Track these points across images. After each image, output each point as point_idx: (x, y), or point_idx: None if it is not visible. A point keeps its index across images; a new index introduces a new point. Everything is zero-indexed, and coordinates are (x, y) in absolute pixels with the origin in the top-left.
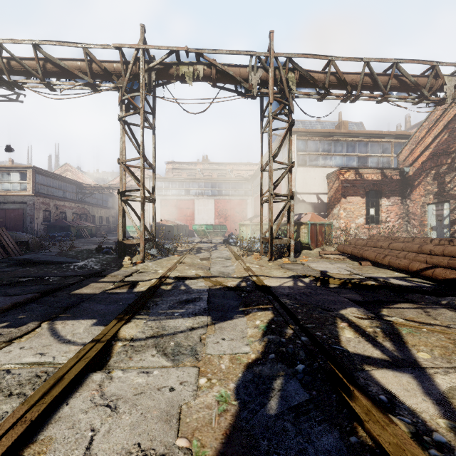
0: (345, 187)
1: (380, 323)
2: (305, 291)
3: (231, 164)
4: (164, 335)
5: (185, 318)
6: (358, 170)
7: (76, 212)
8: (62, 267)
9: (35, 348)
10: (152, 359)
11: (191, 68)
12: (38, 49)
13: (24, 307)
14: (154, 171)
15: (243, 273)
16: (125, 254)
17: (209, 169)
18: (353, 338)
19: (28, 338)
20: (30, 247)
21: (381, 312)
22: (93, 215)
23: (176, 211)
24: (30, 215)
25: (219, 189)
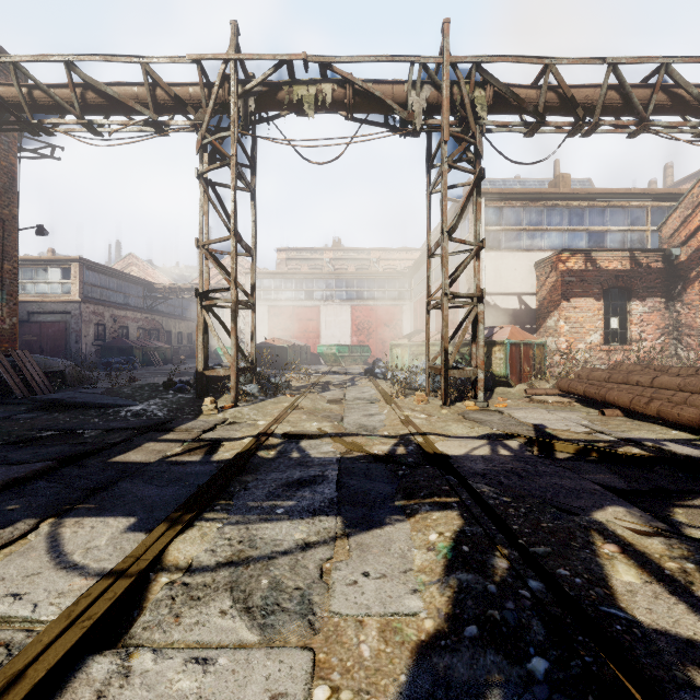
0: (567, 282)
1: (690, 549)
2: (515, 467)
3: (377, 250)
4: (251, 561)
5: (295, 520)
6: (591, 254)
7: (143, 327)
8: (108, 413)
9: (10, 579)
10: (221, 622)
11: (312, 88)
12: (72, 69)
13: (24, 487)
14: (253, 259)
15: (399, 429)
16: (208, 392)
17: (343, 258)
18: (638, 584)
19: (7, 553)
20: (68, 380)
21: (673, 516)
22: (169, 331)
23: (292, 325)
24: (75, 331)
25: (358, 289)
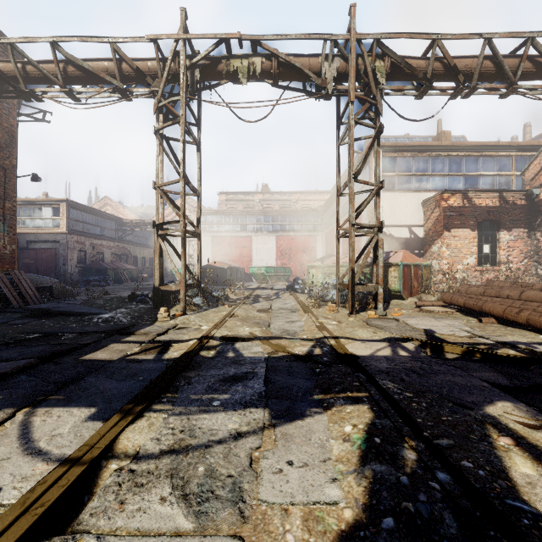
0: (448, 216)
1: None
2: (413, 366)
3: (296, 193)
4: (190, 449)
5: (229, 411)
6: (467, 194)
7: (115, 253)
8: (83, 320)
9: None
10: (160, 509)
11: (245, 61)
12: (56, 48)
13: (8, 381)
14: (199, 198)
15: (315, 334)
16: (163, 303)
17: (270, 199)
18: (535, 476)
19: None
20: (55, 294)
21: None
22: (135, 256)
23: (230, 251)
24: (63, 256)
25: (281, 223)
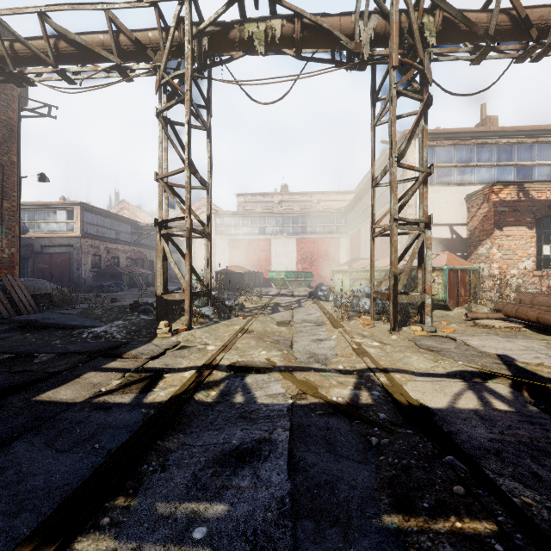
0: (500, 212)
1: None
2: (534, 438)
3: (317, 193)
4: None
5: None
6: (523, 185)
7: (131, 257)
8: (72, 335)
9: None
10: None
11: (262, 25)
12: (45, 19)
13: None
14: (209, 192)
15: (354, 362)
16: (167, 314)
17: (290, 200)
18: None
19: None
20: (55, 301)
21: None
22: (151, 260)
23: (248, 255)
24: (77, 260)
25: (302, 225)
